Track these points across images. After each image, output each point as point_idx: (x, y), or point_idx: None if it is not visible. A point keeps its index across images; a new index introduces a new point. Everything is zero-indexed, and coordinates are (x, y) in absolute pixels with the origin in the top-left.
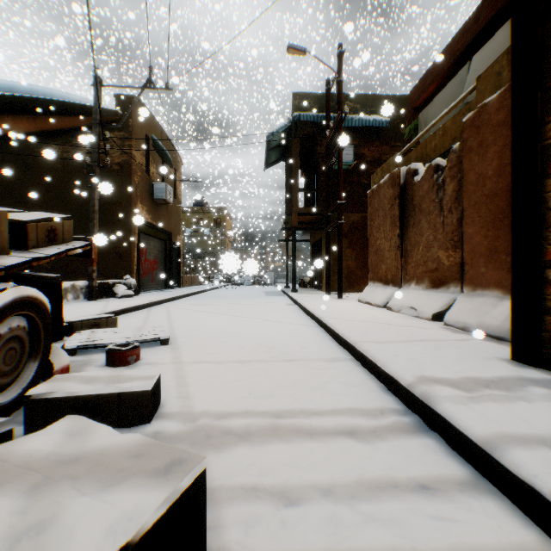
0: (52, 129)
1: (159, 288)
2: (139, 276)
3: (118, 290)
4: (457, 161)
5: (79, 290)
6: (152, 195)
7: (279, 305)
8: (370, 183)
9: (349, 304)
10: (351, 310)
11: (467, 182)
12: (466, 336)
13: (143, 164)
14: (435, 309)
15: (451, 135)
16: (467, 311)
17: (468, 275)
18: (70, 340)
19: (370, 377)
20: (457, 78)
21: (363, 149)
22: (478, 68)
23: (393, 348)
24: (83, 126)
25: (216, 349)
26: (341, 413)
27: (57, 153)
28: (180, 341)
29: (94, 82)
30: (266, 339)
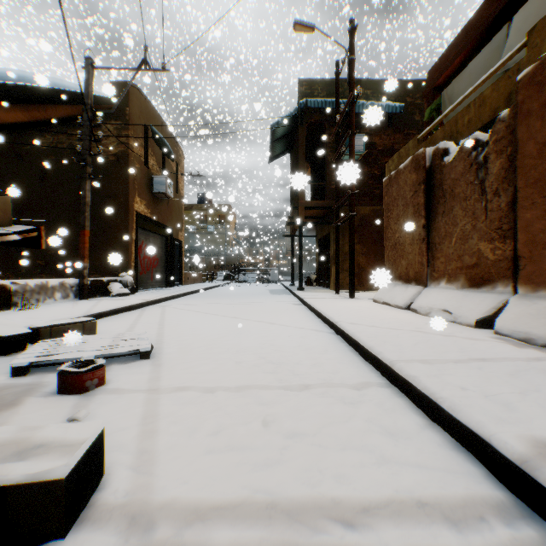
0: (45, 119)
1: (160, 286)
2: (136, 274)
3: (112, 288)
4: (506, 131)
5: (69, 288)
6: (152, 189)
7: (285, 305)
8: (382, 174)
9: (365, 304)
10: (369, 312)
11: (524, 154)
12: (537, 352)
13: (141, 156)
14: (478, 313)
15: (491, 105)
16: (528, 317)
17: (525, 272)
18: (24, 353)
19: (426, 421)
20: (492, 44)
21: (374, 138)
22: (521, 27)
23: (450, 373)
24: (78, 115)
25: (208, 367)
26: (406, 514)
27: (51, 144)
28: (165, 353)
29: (85, 63)
30: (271, 351)
